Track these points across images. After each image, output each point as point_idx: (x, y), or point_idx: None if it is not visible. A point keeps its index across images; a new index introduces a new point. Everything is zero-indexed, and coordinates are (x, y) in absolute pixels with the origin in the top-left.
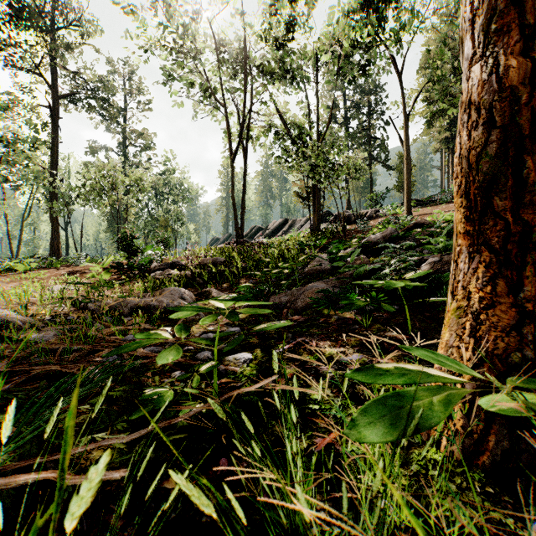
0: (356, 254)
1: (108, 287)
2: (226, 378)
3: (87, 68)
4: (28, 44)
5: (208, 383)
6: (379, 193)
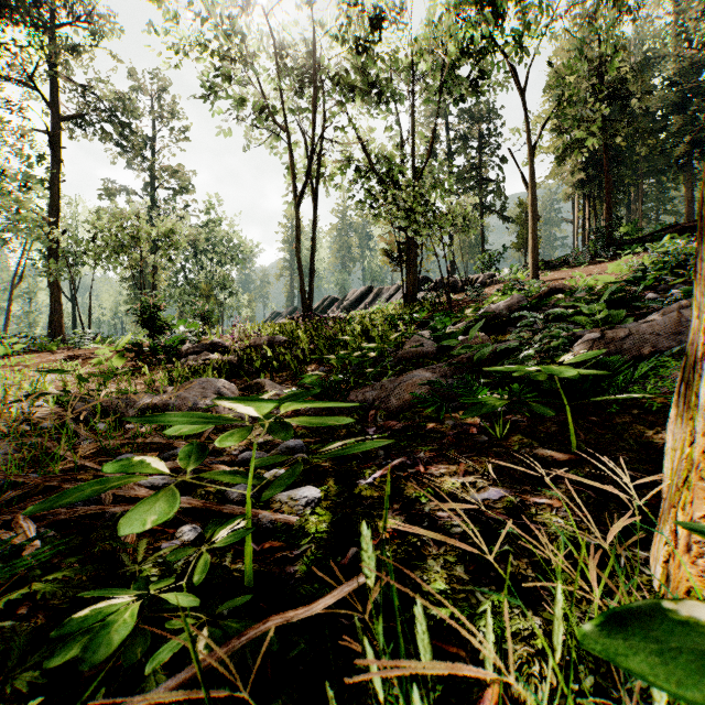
0: (476, 328)
1: (105, 378)
2: (273, 540)
3: (100, 80)
4: (17, 46)
5: (239, 551)
6: (494, 252)
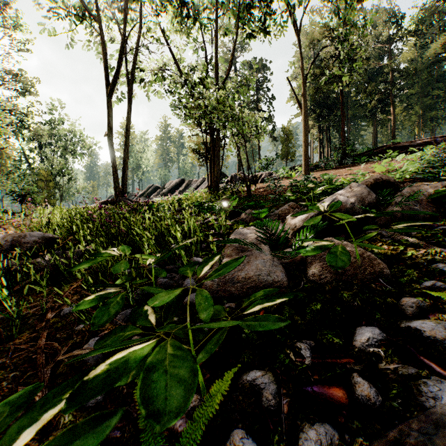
0: None
1: None
2: None
3: None
4: None
5: None
6: (269, 158)
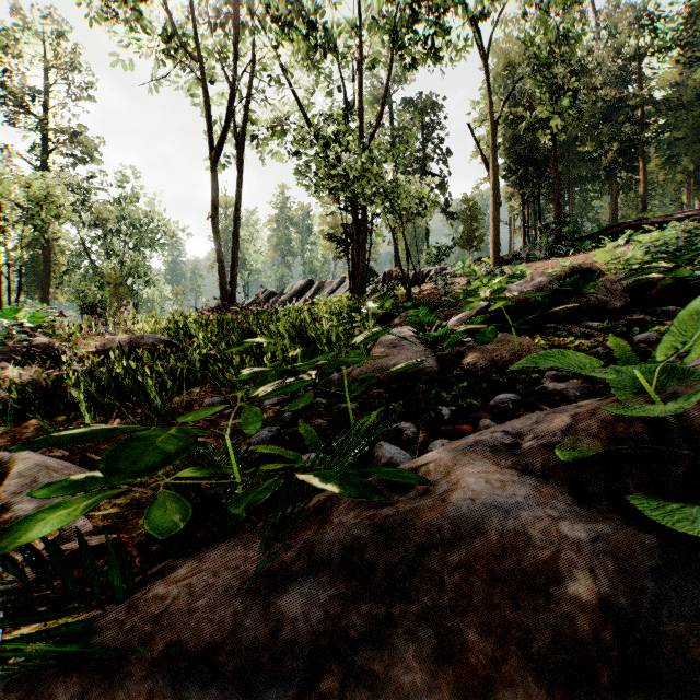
0: None
1: None
2: None
3: None
4: None
5: None
6: (442, 246)
